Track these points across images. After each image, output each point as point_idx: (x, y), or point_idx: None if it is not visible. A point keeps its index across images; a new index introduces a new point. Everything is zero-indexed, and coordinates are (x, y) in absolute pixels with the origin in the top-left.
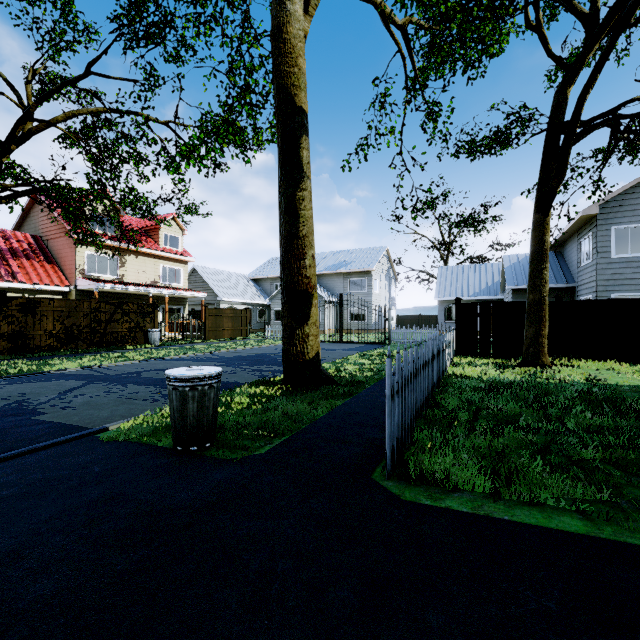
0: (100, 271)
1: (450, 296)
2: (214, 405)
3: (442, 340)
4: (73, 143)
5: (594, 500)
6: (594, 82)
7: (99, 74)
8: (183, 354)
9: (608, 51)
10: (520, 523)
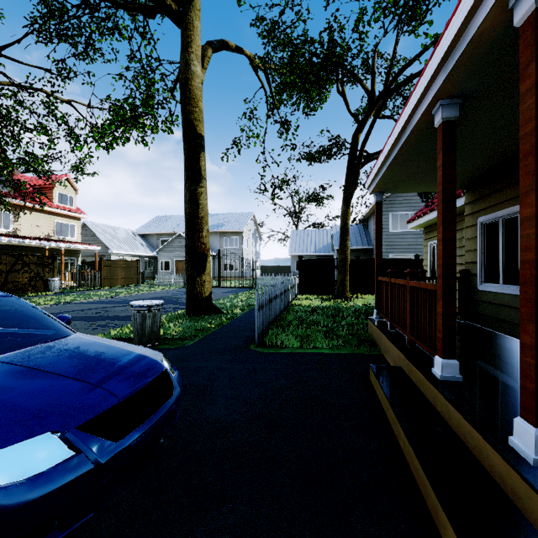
0: None
1: (299, 252)
2: (160, 321)
3: (288, 283)
4: None
5: (337, 345)
6: (368, 139)
7: (10, 58)
8: (88, 299)
9: (372, 125)
10: (307, 353)
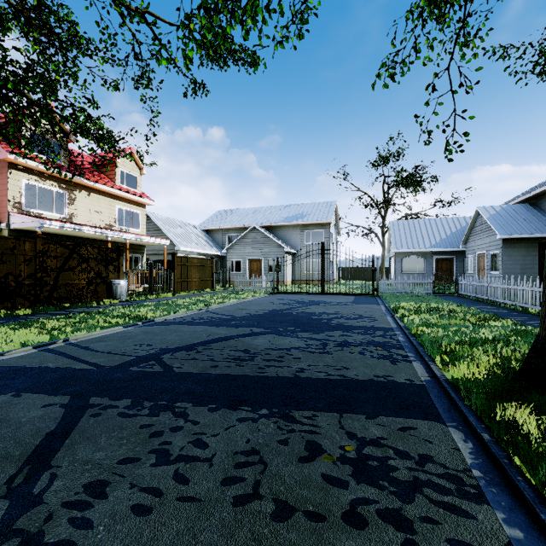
0: (42, 207)
1: (408, 248)
2: None
3: None
4: (6, 28)
5: None
6: None
7: None
8: (174, 313)
9: None
10: None
